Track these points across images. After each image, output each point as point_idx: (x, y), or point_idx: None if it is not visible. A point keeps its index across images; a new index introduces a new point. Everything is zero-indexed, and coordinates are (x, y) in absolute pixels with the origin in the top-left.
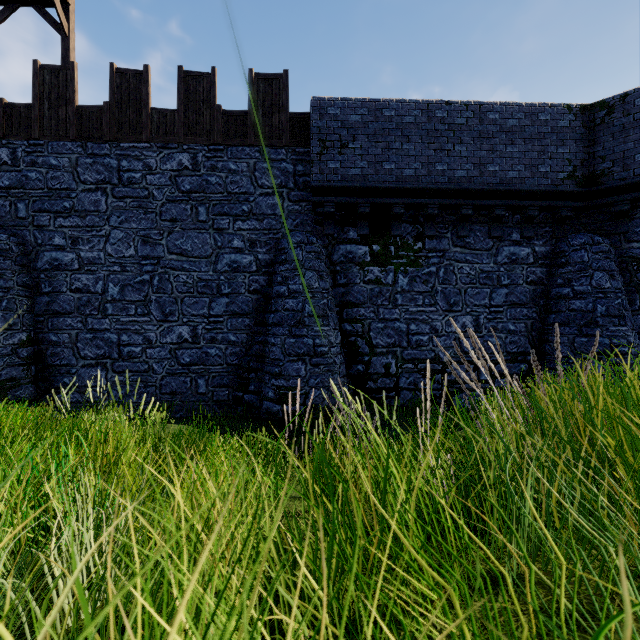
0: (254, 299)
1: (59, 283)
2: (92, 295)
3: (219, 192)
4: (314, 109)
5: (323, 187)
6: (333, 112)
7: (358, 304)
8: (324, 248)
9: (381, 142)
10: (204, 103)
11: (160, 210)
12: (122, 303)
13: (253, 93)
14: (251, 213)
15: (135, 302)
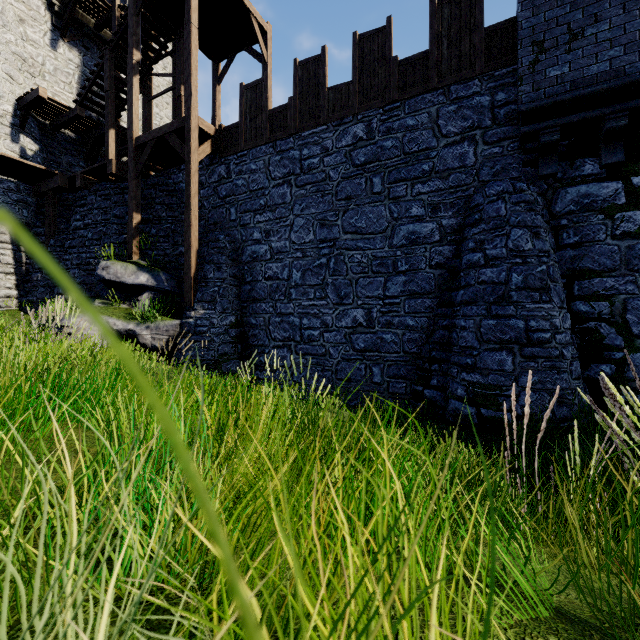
0: (436, 275)
1: (257, 273)
2: (280, 282)
3: (395, 156)
4: (524, 4)
5: (539, 108)
6: None
7: (601, 272)
8: (539, 196)
9: None
10: (379, 61)
11: (336, 190)
12: (303, 288)
13: (435, 25)
14: (433, 171)
15: (314, 286)
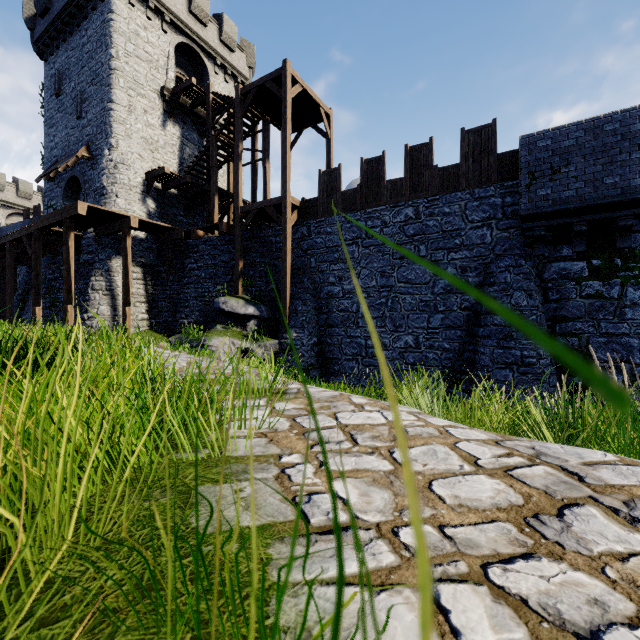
0: (465, 315)
1: (332, 306)
2: (350, 313)
3: (435, 232)
4: (522, 147)
5: (532, 214)
6: (543, 144)
7: (573, 318)
8: (533, 268)
9: (601, 158)
10: (424, 166)
11: (392, 252)
12: None
13: (464, 147)
14: (462, 245)
15: (376, 318)
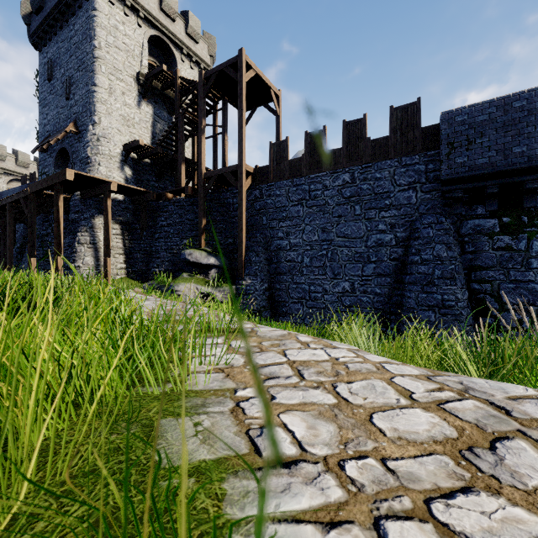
0: (393, 264)
1: (280, 257)
2: (296, 263)
3: (368, 194)
4: (443, 121)
5: (451, 179)
6: (460, 119)
7: (486, 267)
8: (452, 224)
9: (510, 131)
10: (359, 139)
11: (332, 211)
12: (311, 268)
13: (393, 122)
14: (391, 205)
15: (318, 267)
